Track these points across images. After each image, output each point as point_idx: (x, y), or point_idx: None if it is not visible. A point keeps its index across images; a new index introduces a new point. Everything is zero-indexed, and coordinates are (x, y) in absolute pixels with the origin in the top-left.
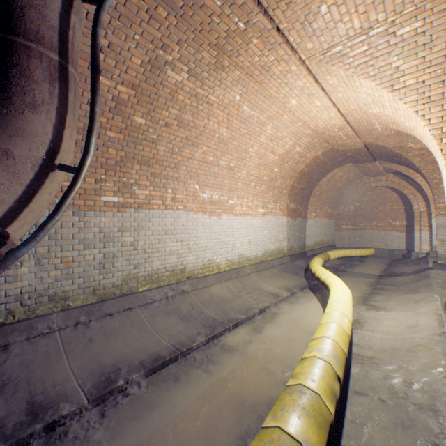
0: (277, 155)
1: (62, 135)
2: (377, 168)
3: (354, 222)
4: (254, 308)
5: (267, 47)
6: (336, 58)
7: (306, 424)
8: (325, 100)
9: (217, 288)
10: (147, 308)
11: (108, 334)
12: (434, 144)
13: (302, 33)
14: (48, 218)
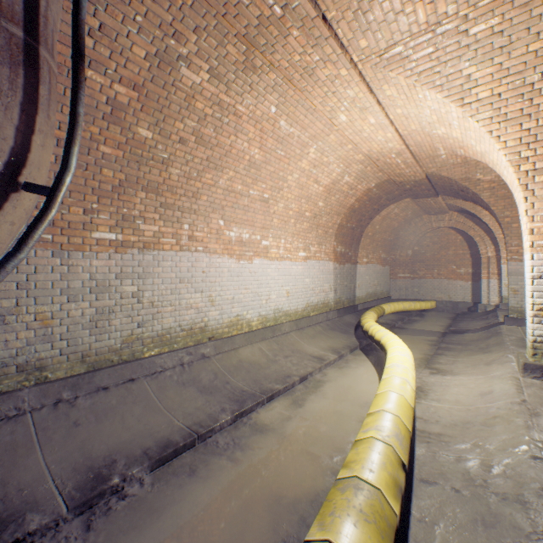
0: (322, 185)
1: (29, 142)
2: (439, 205)
3: (412, 270)
4: (294, 375)
5: (311, 42)
6: (396, 61)
7: (365, 534)
8: (381, 117)
9: (248, 351)
10: (155, 378)
11: (101, 414)
12: (511, 172)
13: (355, 26)
14: (6, 256)
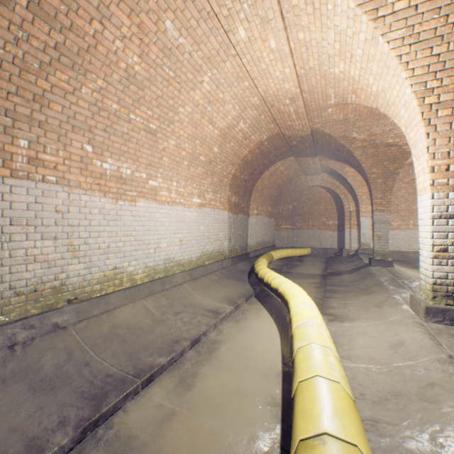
0: (218, 128)
1: None
2: (316, 166)
3: (292, 222)
4: (184, 339)
5: None
6: None
7: None
8: (283, 39)
9: (127, 312)
10: None
11: None
12: (414, 106)
13: None
14: None
